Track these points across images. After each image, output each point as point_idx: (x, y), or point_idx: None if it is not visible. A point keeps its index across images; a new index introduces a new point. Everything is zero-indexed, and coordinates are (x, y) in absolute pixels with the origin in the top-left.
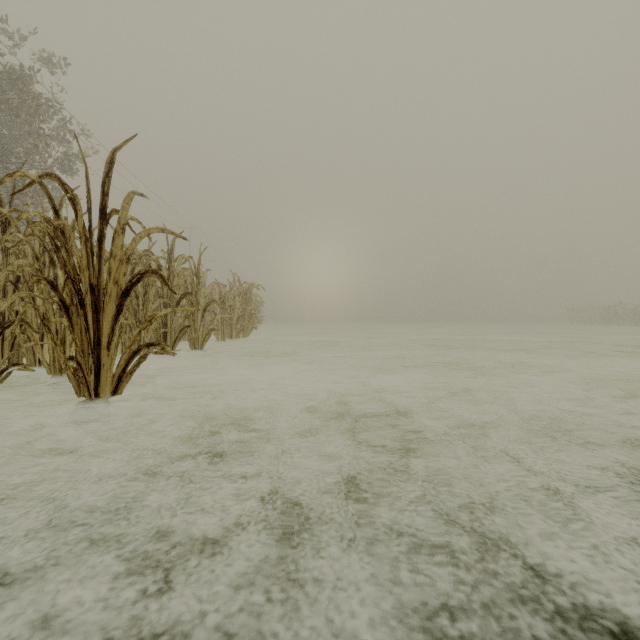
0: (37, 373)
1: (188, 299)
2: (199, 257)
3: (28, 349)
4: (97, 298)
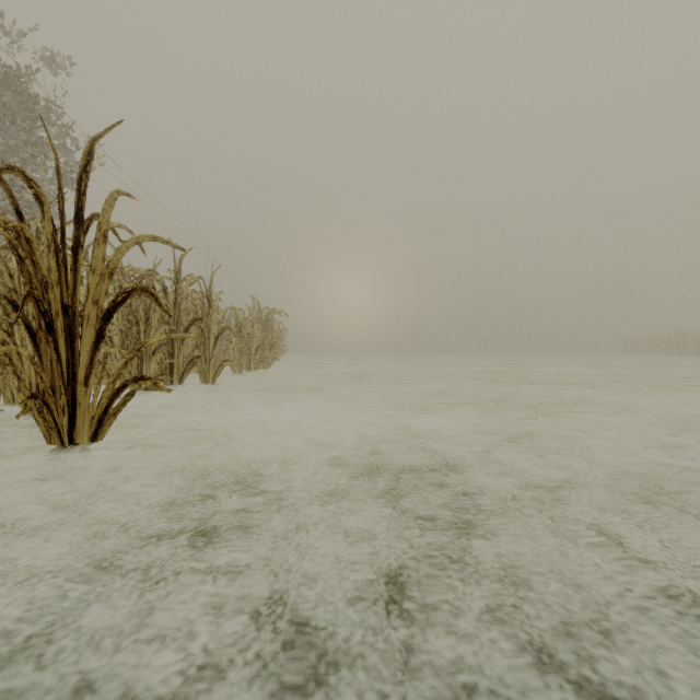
0: (16, 412)
1: (198, 325)
2: (211, 277)
3: (4, 383)
4: (72, 322)
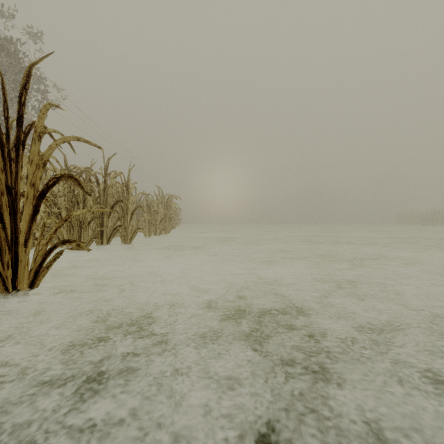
0: None
1: (119, 205)
2: (128, 173)
3: None
4: (14, 199)
